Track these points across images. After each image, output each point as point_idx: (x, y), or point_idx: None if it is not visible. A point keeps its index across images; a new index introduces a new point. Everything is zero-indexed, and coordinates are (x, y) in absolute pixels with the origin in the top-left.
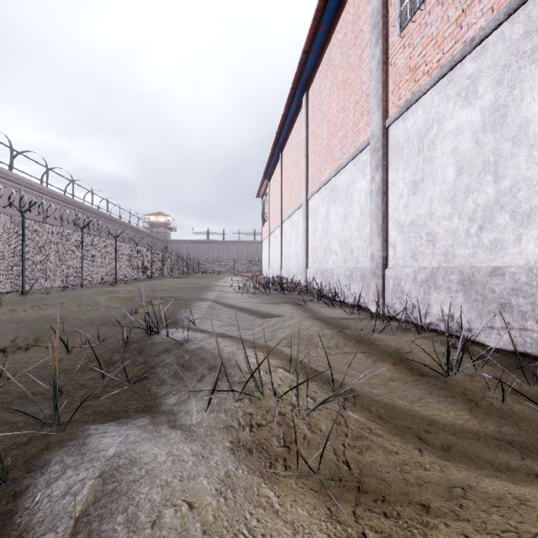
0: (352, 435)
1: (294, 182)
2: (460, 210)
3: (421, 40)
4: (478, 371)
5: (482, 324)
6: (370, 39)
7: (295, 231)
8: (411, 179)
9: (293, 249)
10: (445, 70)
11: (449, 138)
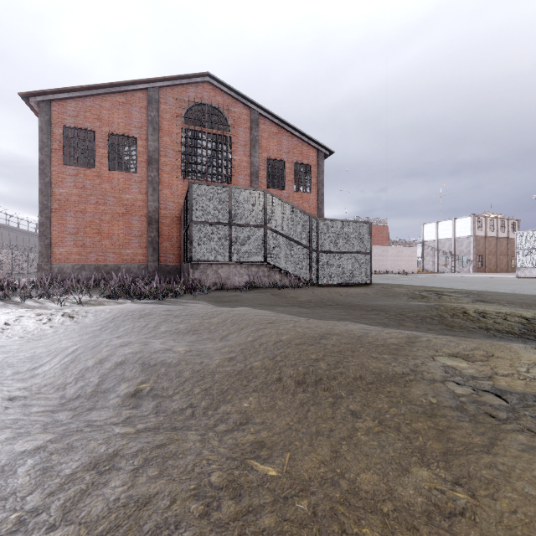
0: None
1: None
2: None
3: None
4: None
5: None
6: None
7: None
8: None
9: None
10: None
11: None
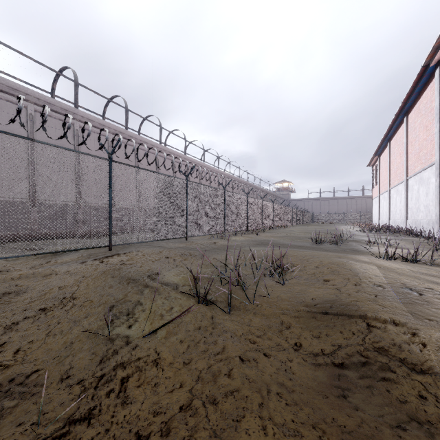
0: None
1: (398, 166)
2: None
3: None
4: None
5: None
6: (435, 118)
7: (399, 196)
8: None
9: (398, 207)
10: None
11: None
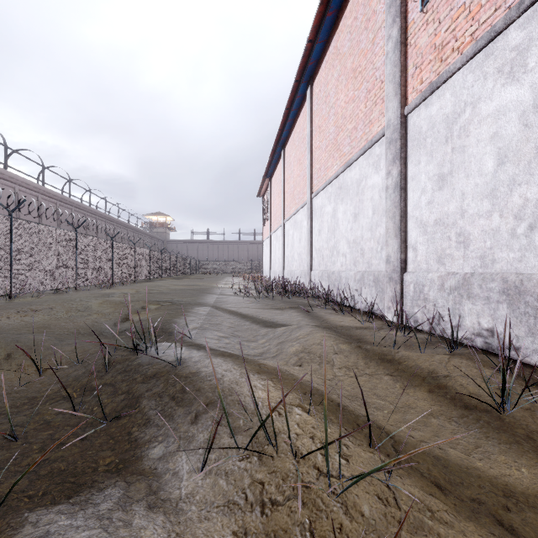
0: (408, 524)
1: (297, 180)
2: (502, 206)
3: (449, 13)
4: (536, 402)
5: (534, 342)
6: (385, 20)
7: (298, 231)
8: (436, 172)
9: (296, 249)
10: (481, 43)
11: (487, 122)
